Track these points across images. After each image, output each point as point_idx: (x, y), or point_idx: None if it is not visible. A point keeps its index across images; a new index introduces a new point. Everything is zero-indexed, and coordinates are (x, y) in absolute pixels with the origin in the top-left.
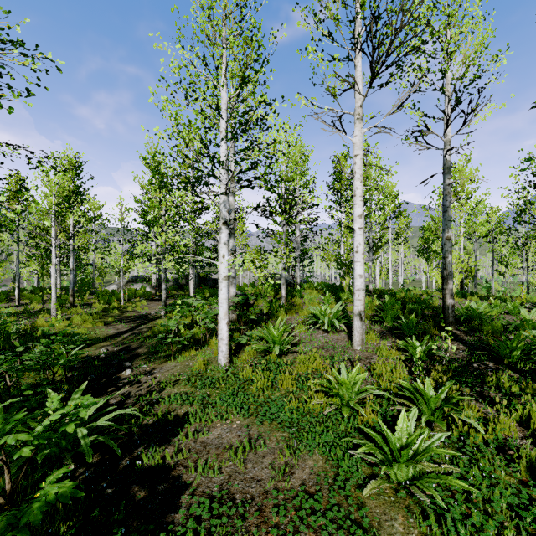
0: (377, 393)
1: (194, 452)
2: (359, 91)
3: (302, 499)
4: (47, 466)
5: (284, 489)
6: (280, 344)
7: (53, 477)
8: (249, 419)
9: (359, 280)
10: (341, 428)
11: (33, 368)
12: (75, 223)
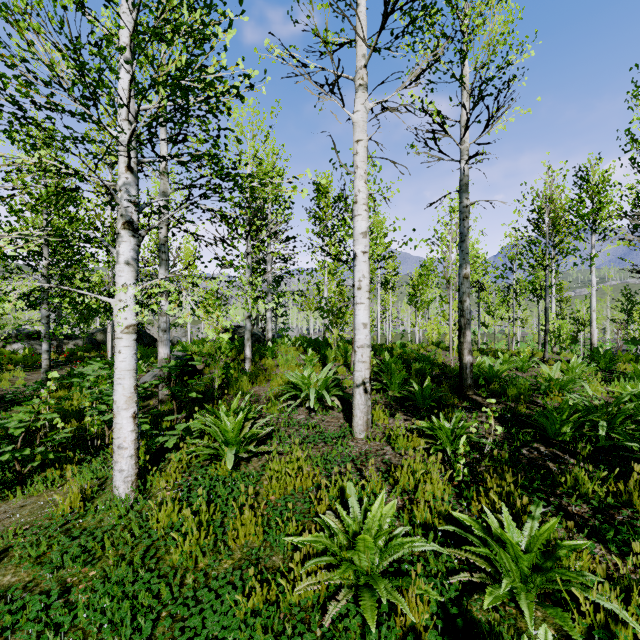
0: (421, 547)
1: None
2: (364, 39)
3: None
4: None
5: None
6: (237, 444)
7: None
8: None
9: (363, 332)
10: None
11: None
12: None
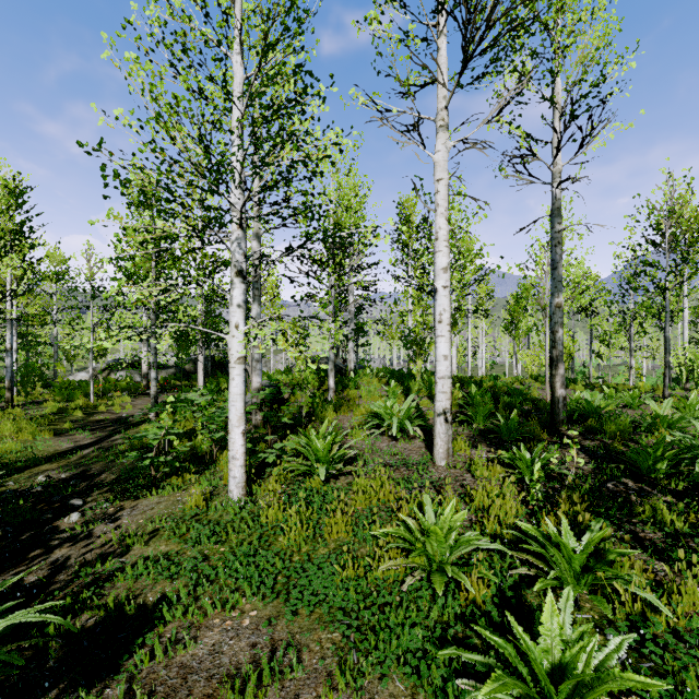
0: (486, 546)
1: (162, 694)
2: (444, 84)
3: None
4: None
5: None
6: (327, 462)
7: None
8: (273, 604)
9: (444, 364)
10: (432, 615)
11: None
12: (18, 280)
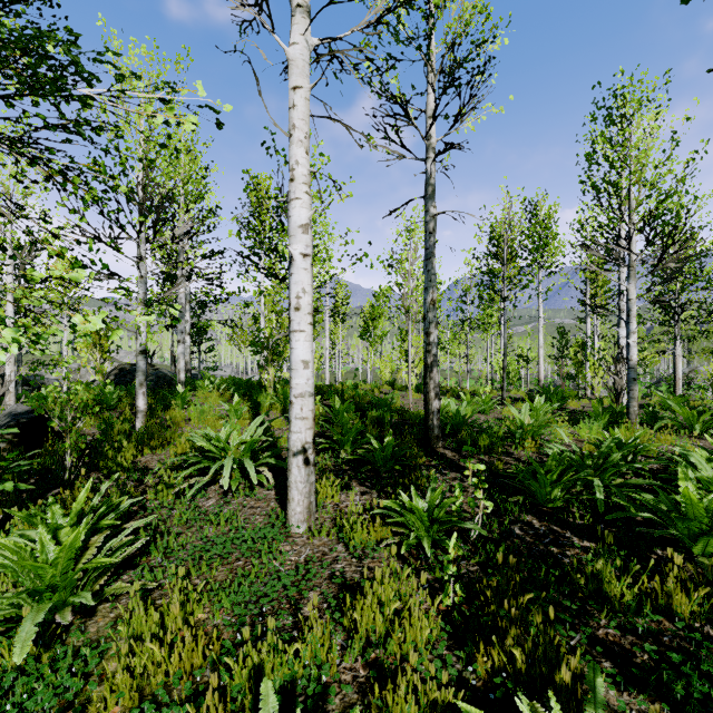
0: None
1: None
2: None
3: None
4: None
5: None
6: (62, 588)
7: None
8: None
9: (303, 374)
10: None
11: None
12: None
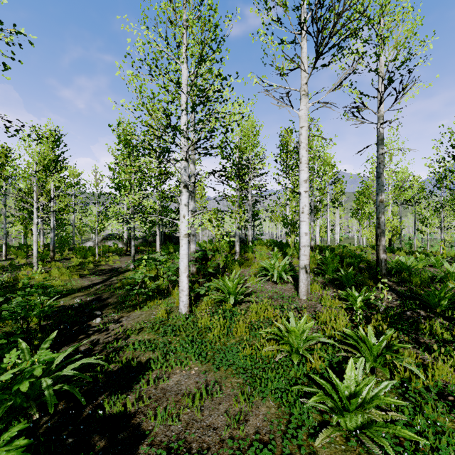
0: (323, 340)
1: (154, 399)
2: (305, 70)
3: (257, 449)
4: (12, 415)
5: (239, 437)
6: (234, 295)
7: (8, 435)
8: (206, 365)
9: (305, 238)
10: (291, 374)
11: (9, 319)
12: (56, 188)
